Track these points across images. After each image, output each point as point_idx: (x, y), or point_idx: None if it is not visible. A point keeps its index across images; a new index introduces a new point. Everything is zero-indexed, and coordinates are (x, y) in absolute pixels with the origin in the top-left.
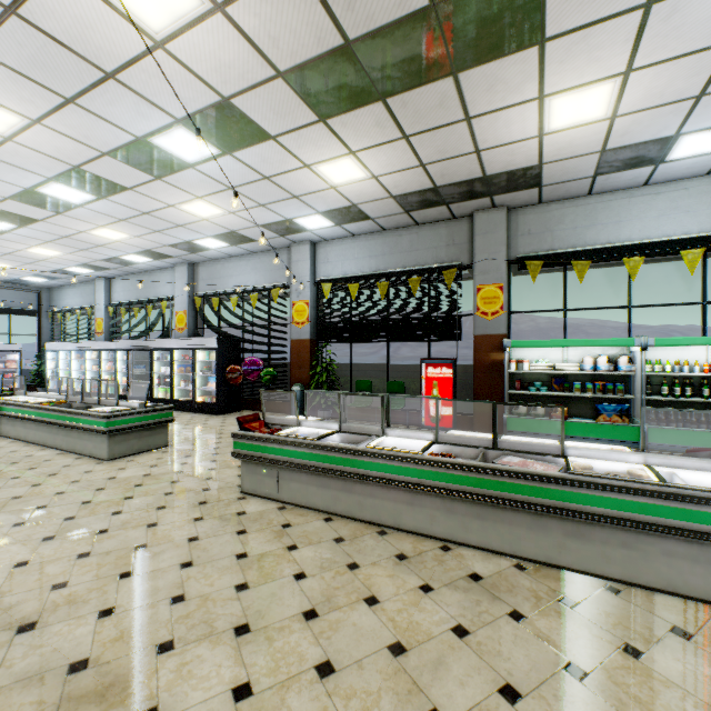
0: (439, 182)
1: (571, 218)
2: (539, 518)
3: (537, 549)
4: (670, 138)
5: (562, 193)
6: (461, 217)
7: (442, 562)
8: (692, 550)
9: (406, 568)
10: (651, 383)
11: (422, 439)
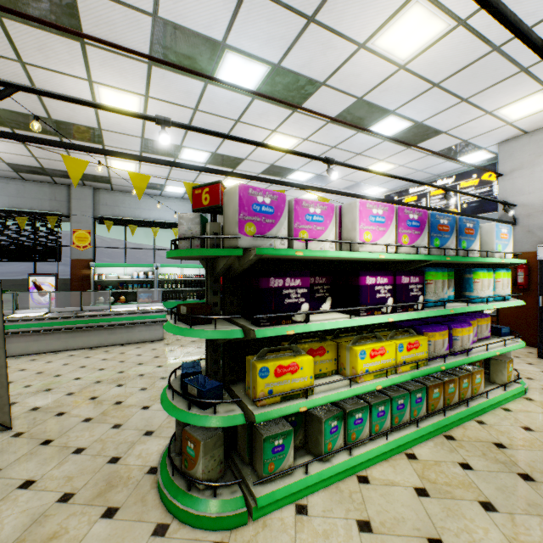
0: (46, 166)
1: (129, 202)
2: (99, 331)
3: (99, 342)
4: (163, 185)
5: (124, 189)
6: (62, 184)
7: (56, 356)
8: (146, 328)
9: (37, 361)
10: (163, 283)
11: (42, 312)
